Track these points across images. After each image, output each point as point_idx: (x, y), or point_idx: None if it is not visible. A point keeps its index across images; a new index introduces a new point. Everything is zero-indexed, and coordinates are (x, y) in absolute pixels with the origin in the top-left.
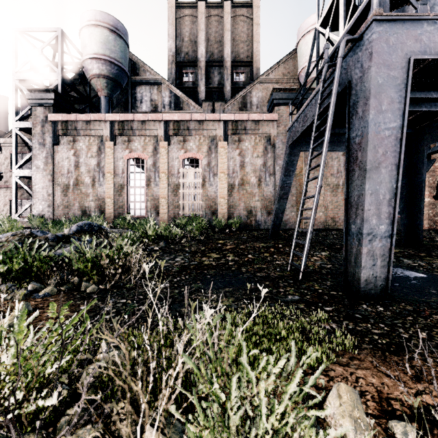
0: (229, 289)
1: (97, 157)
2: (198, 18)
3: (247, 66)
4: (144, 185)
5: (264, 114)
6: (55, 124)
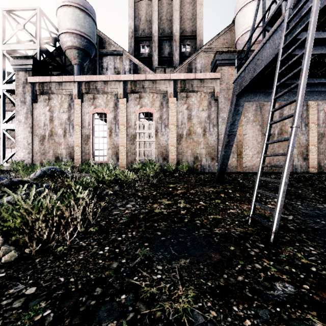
0: (185, 261)
1: (68, 112)
2: (152, 1)
3: (192, 39)
4: (107, 136)
5: (208, 73)
6: (34, 85)
